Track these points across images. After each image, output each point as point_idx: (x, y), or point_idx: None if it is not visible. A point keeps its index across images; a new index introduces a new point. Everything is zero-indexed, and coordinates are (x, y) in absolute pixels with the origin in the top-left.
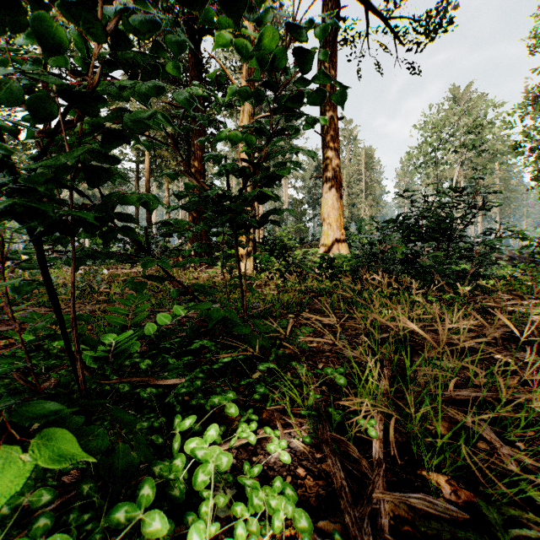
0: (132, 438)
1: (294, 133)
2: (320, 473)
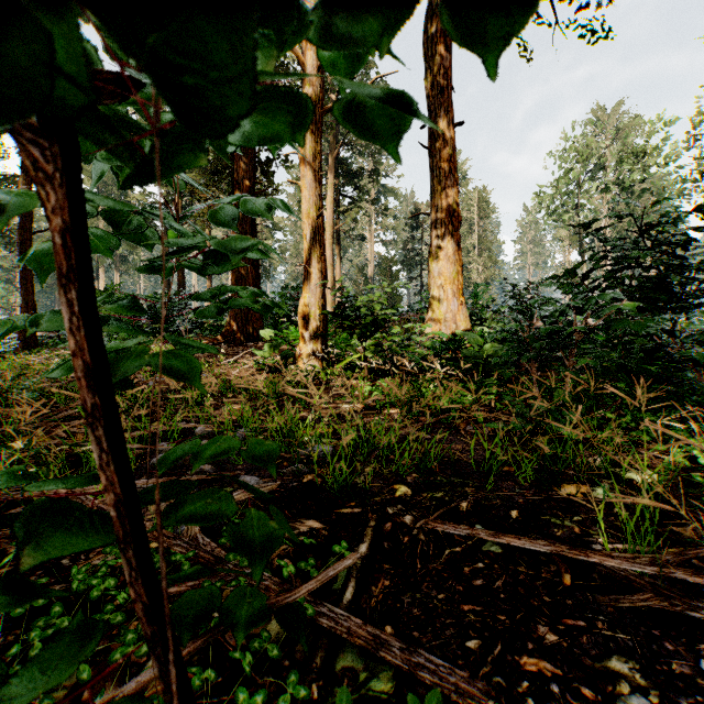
0: None
1: None
2: None
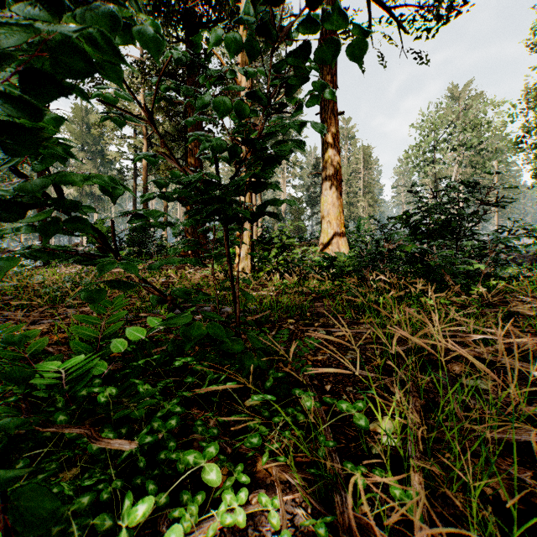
0: (56, 532)
1: (295, 112)
2: None
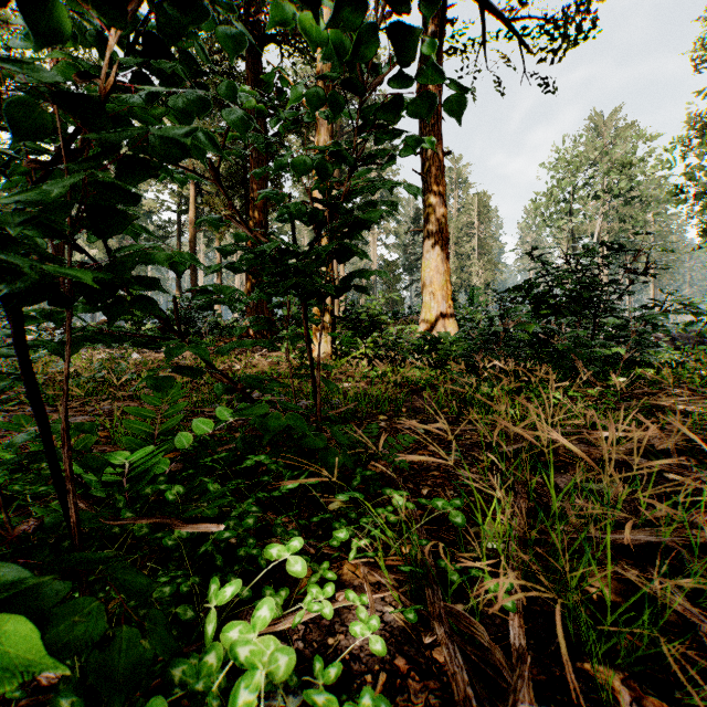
0: (144, 614)
1: (387, 165)
2: (429, 667)
